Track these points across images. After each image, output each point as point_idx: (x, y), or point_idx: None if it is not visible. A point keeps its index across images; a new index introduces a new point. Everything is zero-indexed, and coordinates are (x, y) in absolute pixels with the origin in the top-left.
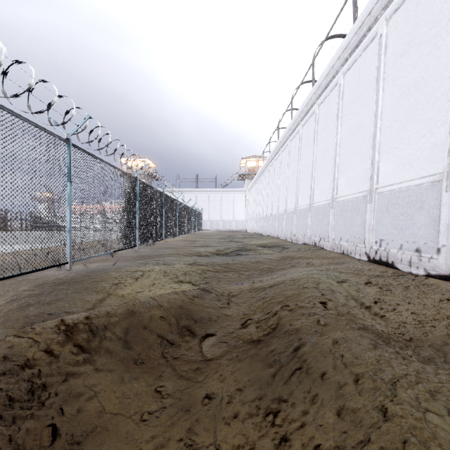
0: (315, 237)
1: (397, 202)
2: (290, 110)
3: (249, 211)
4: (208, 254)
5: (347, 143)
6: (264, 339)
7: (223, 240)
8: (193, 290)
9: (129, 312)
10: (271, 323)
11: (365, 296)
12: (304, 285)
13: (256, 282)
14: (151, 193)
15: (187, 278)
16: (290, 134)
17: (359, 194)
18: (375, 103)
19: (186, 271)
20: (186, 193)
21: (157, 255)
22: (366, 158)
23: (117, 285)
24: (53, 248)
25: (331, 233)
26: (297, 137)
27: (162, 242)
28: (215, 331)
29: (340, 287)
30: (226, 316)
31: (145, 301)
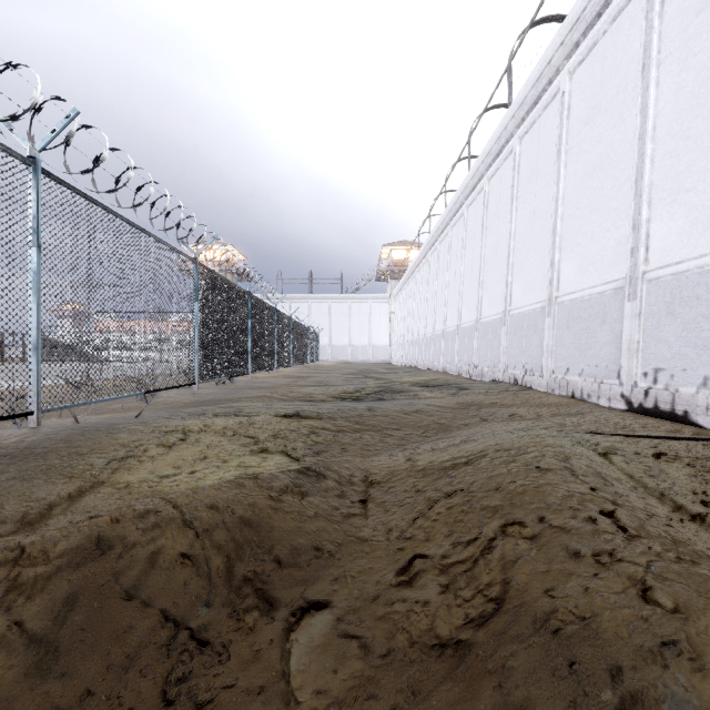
0: (515, 369)
1: (695, 295)
2: (464, 158)
3: (396, 331)
4: (325, 398)
5: (579, 195)
6: (475, 641)
7: (352, 376)
8: (282, 475)
9: (89, 547)
10: (485, 578)
11: (672, 488)
12: (540, 465)
13: (419, 452)
14: (225, 290)
15: (278, 445)
16: (466, 196)
17: (606, 286)
18: (639, 112)
19: (279, 430)
20: (293, 301)
21: (230, 400)
22: (621, 218)
23: (122, 460)
24: (49, 388)
25: (547, 361)
26: (480, 199)
27: (247, 378)
28: (329, 593)
29: (611, 468)
30: (359, 543)
31: (147, 512)
